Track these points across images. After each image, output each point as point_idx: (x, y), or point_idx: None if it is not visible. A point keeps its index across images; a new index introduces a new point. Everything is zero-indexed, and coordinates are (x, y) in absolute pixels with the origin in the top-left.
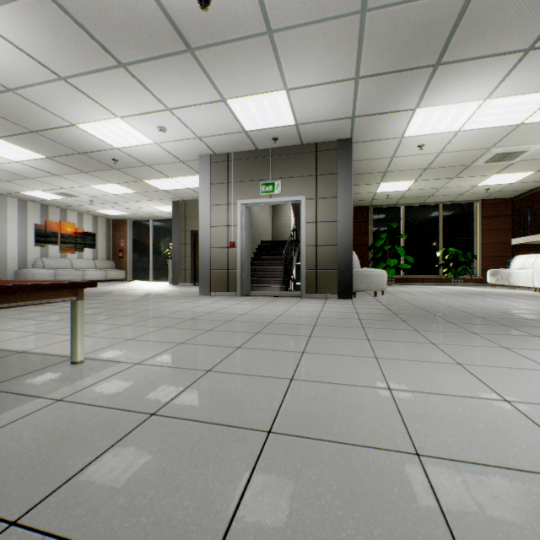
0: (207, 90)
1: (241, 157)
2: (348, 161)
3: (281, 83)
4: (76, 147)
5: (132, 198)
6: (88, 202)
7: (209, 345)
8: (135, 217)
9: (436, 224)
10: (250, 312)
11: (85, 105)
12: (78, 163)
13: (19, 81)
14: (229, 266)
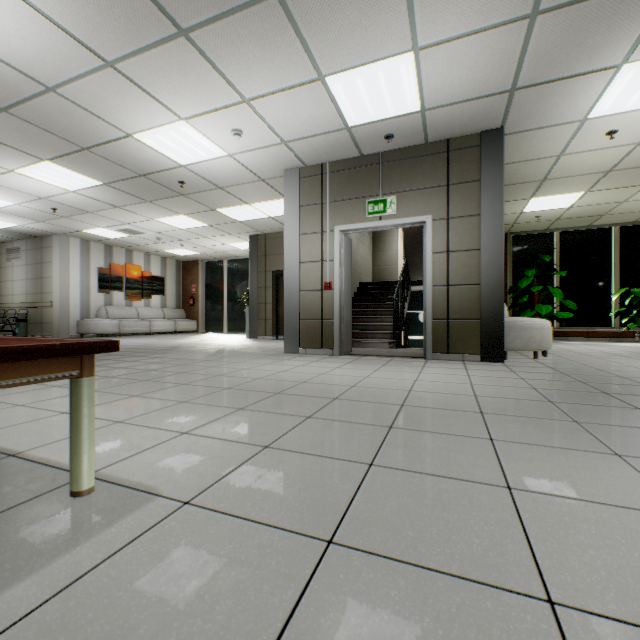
0: (299, 63)
1: (340, 167)
2: (496, 161)
3: (408, 39)
4: (135, 167)
5: (204, 233)
6: (154, 241)
7: (315, 455)
8: (207, 257)
9: (609, 254)
10: (361, 383)
11: (140, 103)
12: (139, 189)
13: (59, 74)
14: (324, 314)
